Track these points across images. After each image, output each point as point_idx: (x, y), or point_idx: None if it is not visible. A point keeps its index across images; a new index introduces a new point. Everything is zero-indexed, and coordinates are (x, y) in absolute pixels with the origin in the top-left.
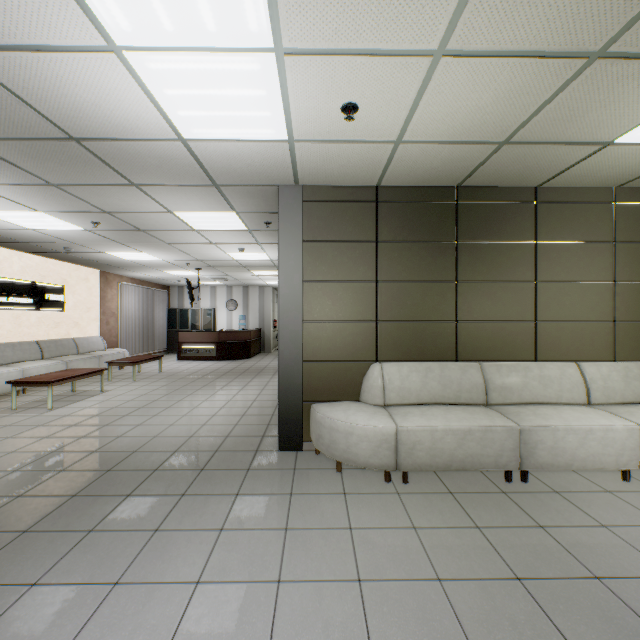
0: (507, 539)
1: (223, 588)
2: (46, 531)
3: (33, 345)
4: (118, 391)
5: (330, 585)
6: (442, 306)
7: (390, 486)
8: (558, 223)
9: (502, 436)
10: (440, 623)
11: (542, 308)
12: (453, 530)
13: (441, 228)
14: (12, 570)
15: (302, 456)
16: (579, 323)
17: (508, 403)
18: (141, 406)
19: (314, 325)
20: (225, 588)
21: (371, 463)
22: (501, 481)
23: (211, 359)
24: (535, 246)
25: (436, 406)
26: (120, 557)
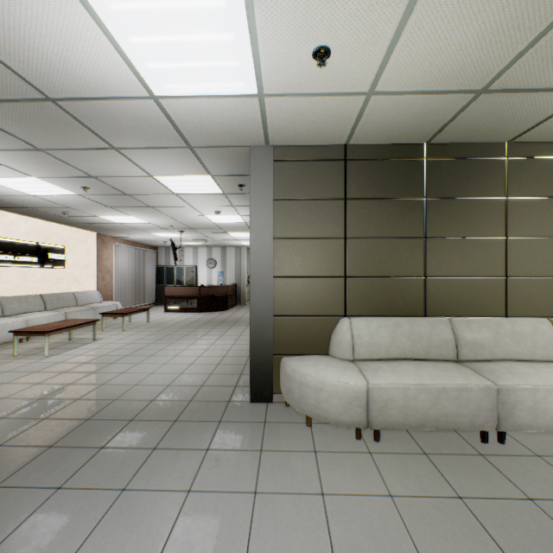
0: (495, 514)
1: None
2: (15, 487)
3: (37, 298)
4: (109, 339)
5: None
6: (410, 262)
7: (361, 444)
8: (529, 178)
9: (478, 395)
10: None
11: (513, 264)
12: (433, 500)
13: (409, 185)
14: None
15: (272, 408)
16: (551, 279)
17: (479, 359)
18: (127, 354)
19: (284, 281)
20: None
21: (342, 420)
22: (476, 441)
23: (193, 311)
24: (505, 202)
25: (406, 362)
26: (82, 522)
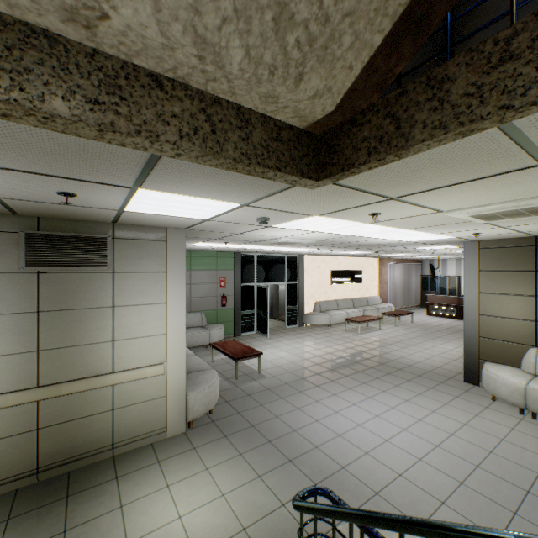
0: None
1: (414, 404)
2: (364, 373)
3: (350, 300)
4: (387, 330)
5: (451, 419)
6: None
7: (519, 415)
8: None
9: None
10: (486, 442)
11: None
12: (535, 438)
13: None
14: (358, 378)
15: (475, 388)
16: None
17: None
18: (397, 341)
19: (486, 318)
20: (414, 405)
21: (508, 399)
22: None
23: (451, 317)
24: None
25: None
26: (385, 387)
